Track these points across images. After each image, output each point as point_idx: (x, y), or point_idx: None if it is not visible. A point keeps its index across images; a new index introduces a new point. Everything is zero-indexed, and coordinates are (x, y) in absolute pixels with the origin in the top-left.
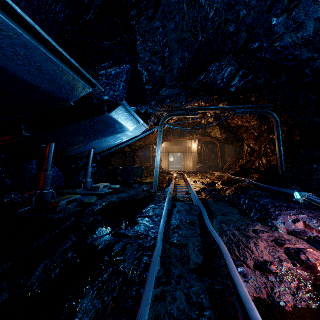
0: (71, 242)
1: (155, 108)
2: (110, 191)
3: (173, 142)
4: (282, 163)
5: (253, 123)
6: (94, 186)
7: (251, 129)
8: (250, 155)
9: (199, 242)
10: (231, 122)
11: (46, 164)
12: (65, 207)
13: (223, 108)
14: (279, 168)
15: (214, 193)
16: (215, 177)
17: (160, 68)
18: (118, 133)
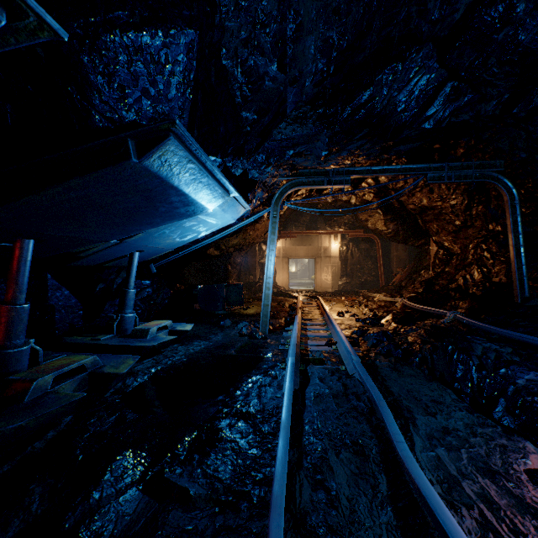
0: (20, 523)
1: (263, 168)
2: (170, 339)
3: (297, 239)
4: (523, 280)
5: (454, 202)
6: (138, 329)
7: (447, 212)
8: (443, 262)
9: (394, 536)
10: (408, 201)
11: (13, 288)
12: (50, 389)
13: (401, 170)
14: (517, 290)
15: (387, 345)
16: (377, 303)
17: (274, 68)
18: (181, 216)
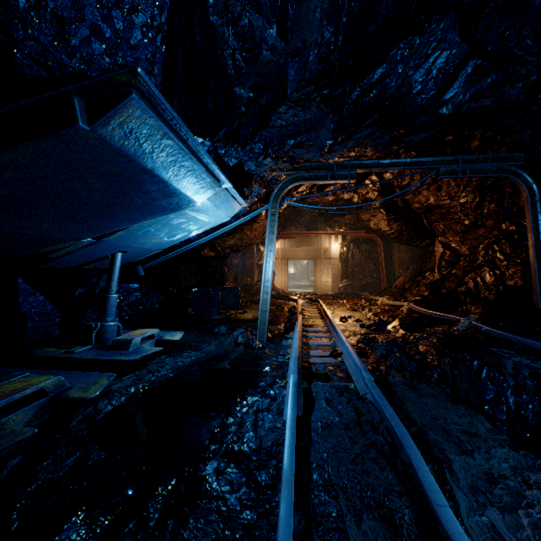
0: None
1: (261, 159)
2: (155, 351)
3: (296, 240)
4: None
5: (464, 200)
6: (119, 339)
7: (456, 211)
8: (450, 264)
9: None
10: (413, 199)
11: None
12: None
13: (411, 163)
14: (537, 294)
15: (399, 356)
16: (381, 307)
17: (273, 32)
18: (163, 211)
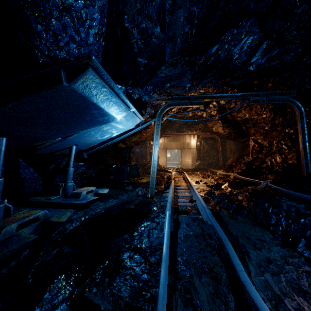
0: None
1: (151, 94)
2: (94, 198)
3: (171, 138)
4: (308, 162)
5: (265, 115)
6: (75, 192)
7: (261, 122)
8: (258, 151)
9: None
10: (237, 115)
11: None
12: (14, 233)
13: (234, 96)
14: (304, 168)
15: (226, 202)
16: (218, 176)
17: (158, 29)
18: (100, 123)
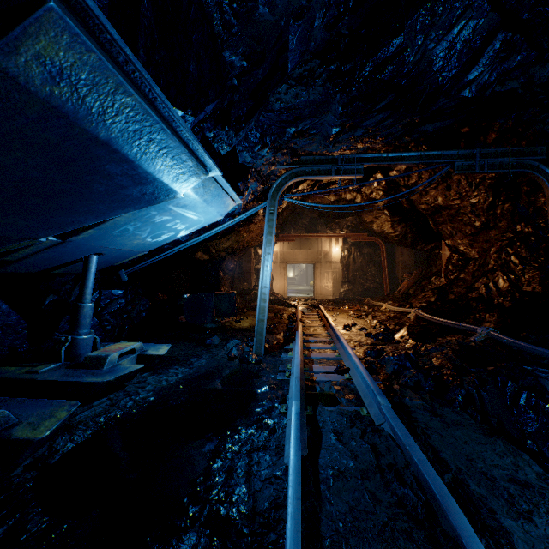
0: None
1: (257, 149)
2: (133, 369)
3: (295, 243)
4: None
5: (475, 199)
6: (93, 356)
7: (466, 212)
8: (458, 268)
9: None
10: (420, 200)
11: None
12: None
13: (424, 157)
14: None
15: (414, 374)
16: (385, 314)
17: None
18: (137, 203)
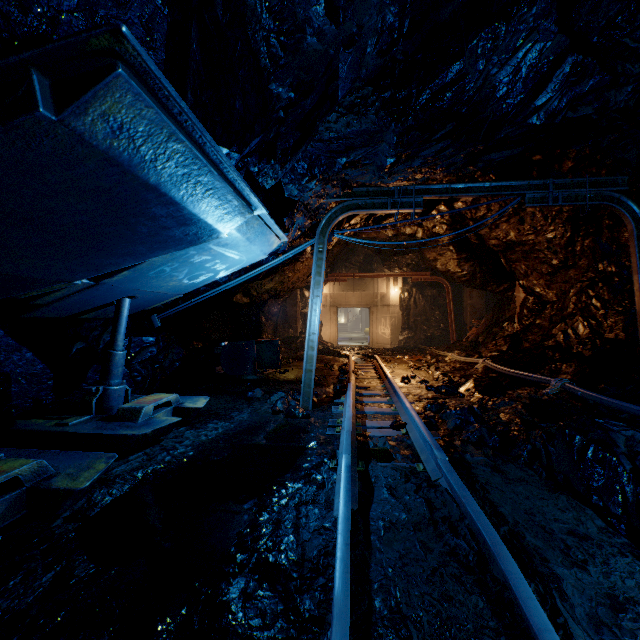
0: None
1: (305, 182)
2: (170, 422)
3: (348, 284)
4: None
5: (552, 234)
6: (126, 408)
7: (542, 249)
8: (534, 312)
9: None
10: (489, 234)
11: None
12: None
13: (490, 188)
14: None
15: (477, 428)
16: (450, 365)
17: (320, 9)
18: (178, 244)
